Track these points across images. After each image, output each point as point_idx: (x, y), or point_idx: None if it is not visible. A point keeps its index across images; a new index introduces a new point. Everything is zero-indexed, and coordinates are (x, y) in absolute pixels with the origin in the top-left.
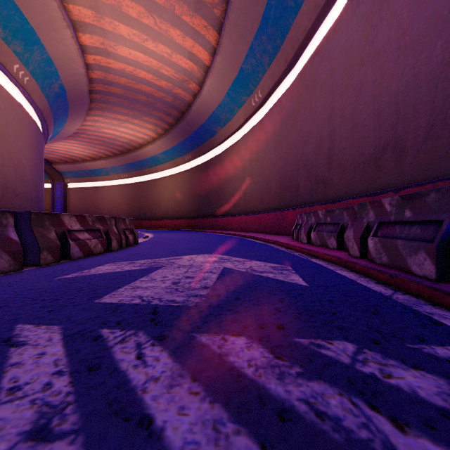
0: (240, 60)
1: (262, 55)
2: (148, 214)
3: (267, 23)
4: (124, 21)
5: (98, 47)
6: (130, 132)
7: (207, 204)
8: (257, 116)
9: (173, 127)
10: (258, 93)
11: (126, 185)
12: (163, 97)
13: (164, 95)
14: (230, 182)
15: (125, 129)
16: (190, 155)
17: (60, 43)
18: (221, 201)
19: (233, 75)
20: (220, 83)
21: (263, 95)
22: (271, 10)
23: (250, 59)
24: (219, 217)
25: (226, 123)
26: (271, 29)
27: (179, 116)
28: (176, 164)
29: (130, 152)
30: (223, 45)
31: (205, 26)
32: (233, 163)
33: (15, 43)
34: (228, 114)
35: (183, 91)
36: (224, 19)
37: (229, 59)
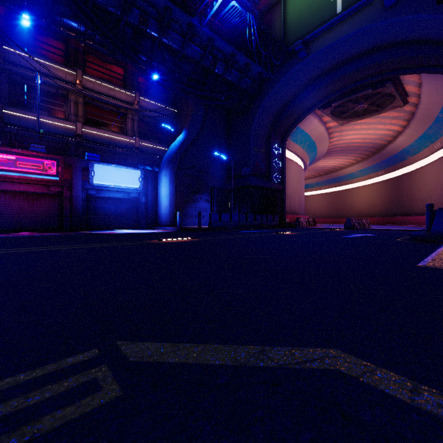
0: (423, 130)
1: (438, 129)
2: (344, 213)
3: (438, 121)
4: (352, 130)
5: (336, 140)
6: (336, 162)
7: (399, 206)
8: (440, 152)
9: (370, 157)
10: (438, 143)
11: (325, 194)
12: (365, 145)
13: (366, 145)
14: (419, 192)
15: (333, 162)
16: (382, 172)
17: (323, 147)
18: (411, 204)
19: (419, 135)
20: (409, 138)
21: (441, 145)
22: (439, 118)
23: (430, 130)
24: (409, 216)
25: (414, 154)
26: (441, 123)
27: (375, 151)
28: (370, 178)
29: (332, 172)
30: (410, 127)
31: (398, 121)
32: (421, 179)
33: (310, 154)
34: (416, 149)
35: (381, 141)
36: (411, 119)
37: (415, 130)
